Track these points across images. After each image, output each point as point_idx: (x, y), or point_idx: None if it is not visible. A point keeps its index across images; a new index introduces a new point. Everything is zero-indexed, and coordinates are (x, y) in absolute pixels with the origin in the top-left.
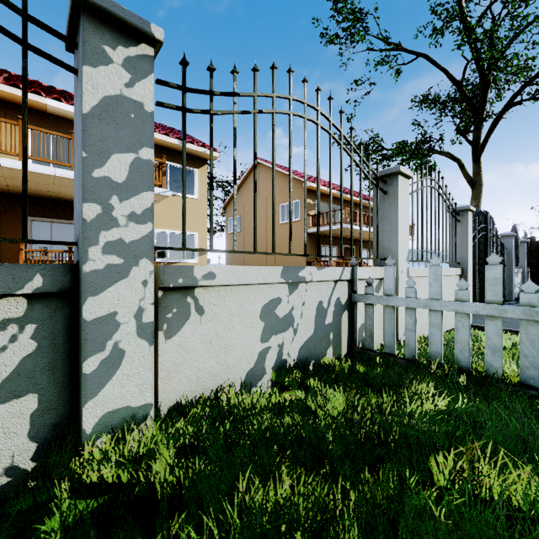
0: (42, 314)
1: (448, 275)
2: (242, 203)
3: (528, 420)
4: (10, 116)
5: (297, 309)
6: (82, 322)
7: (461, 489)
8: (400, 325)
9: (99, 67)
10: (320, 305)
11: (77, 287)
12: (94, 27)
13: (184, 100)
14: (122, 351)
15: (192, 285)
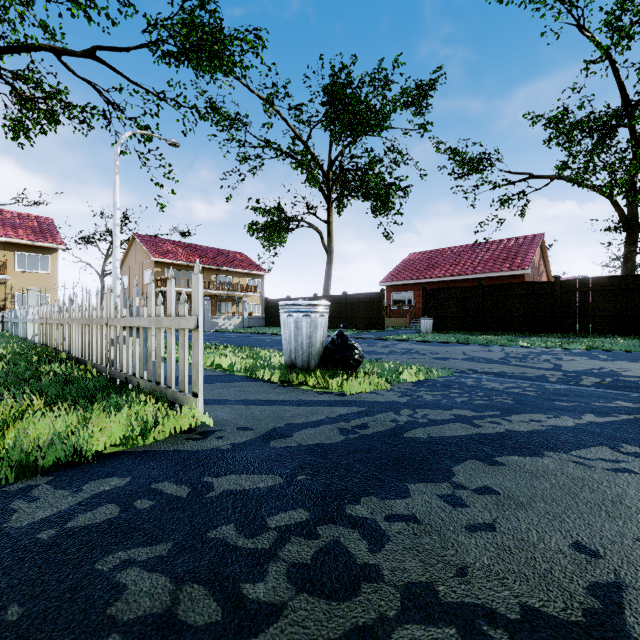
0: None
1: None
2: (129, 266)
3: None
4: None
5: None
6: None
7: None
8: None
9: None
10: None
11: None
12: None
13: None
14: None
15: None
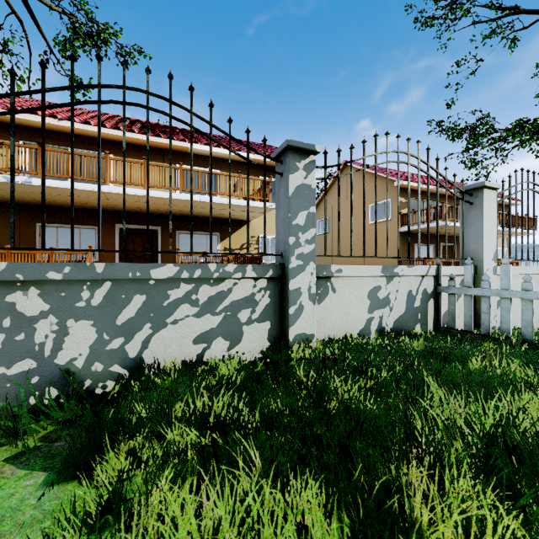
0: (271, 287)
1: None
2: (331, 205)
3: None
4: (166, 160)
5: (392, 294)
6: (288, 290)
7: (480, 369)
8: None
9: (294, 173)
10: (410, 293)
11: (283, 275)
12: (293, 156)
13: (325, 174)
14: (303, 306)
15: (330, 276)
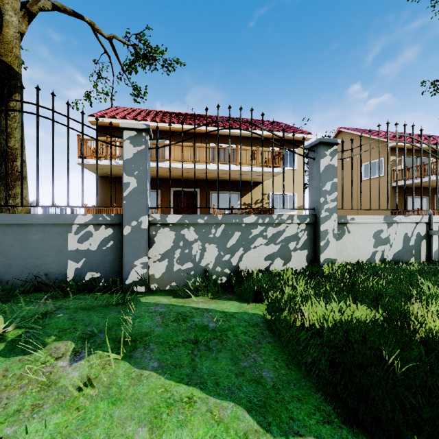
0: (308, 229)
1: None
2: None
3: None
4: (203, 141)
5: (392, 235)
6: (320, 231)
7: None
8: None
9: (324, 158)
10: (406, 235)
11: (316, 222)
12: (322, 147)
13: (342, 155)
14: (329, 241)
15: (346, 222)
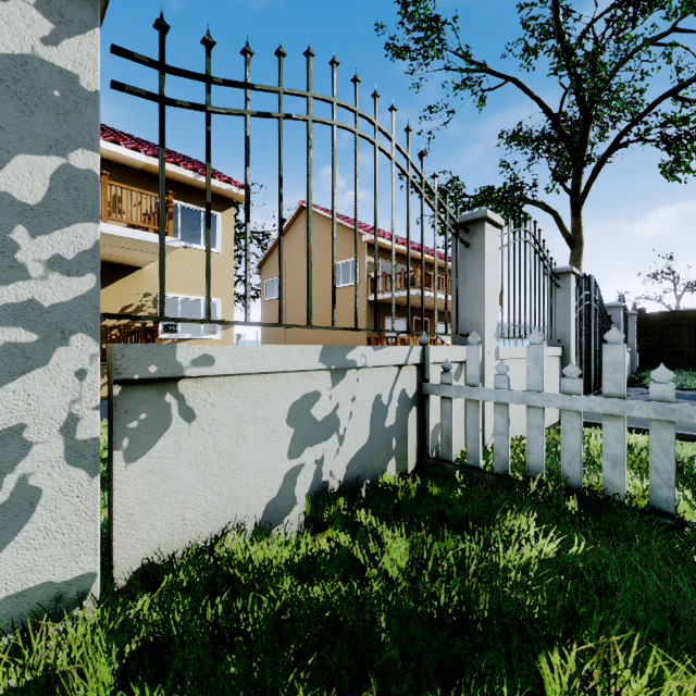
0: None
1: (546, 356)
2: (284, 260)
3: (674, 575)
4: None
5: (344, 407)
6: None
7: None
8: (487, 424)
9: None
10: (378, 400)
11: None
12: None
13: (162, 85)
14: (36, 490)
15: (173, 376)
